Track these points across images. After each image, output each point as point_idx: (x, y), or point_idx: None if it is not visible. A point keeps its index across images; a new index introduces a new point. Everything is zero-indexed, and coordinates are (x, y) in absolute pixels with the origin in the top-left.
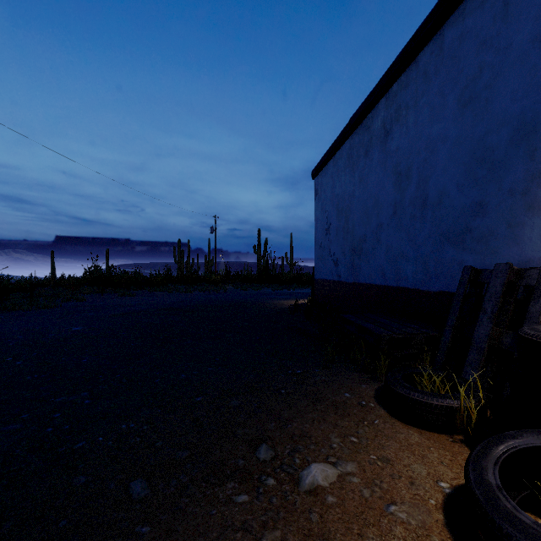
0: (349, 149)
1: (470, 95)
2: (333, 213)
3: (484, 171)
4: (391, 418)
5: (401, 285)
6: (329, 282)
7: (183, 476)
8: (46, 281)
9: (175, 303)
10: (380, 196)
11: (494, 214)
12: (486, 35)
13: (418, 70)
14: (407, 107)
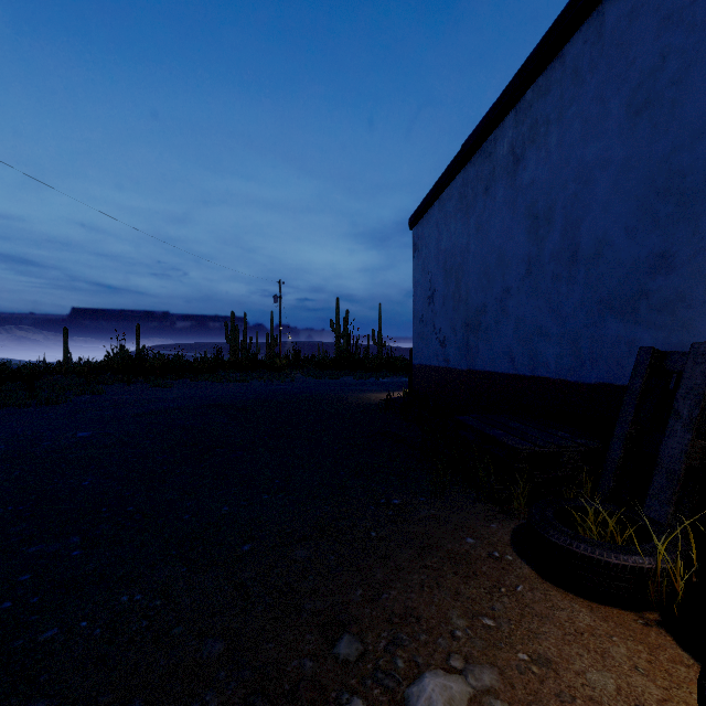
0: (462, 186)
1: (646, 97)
2: (439, 275)
3: (670, 206)
4: (541, 580)
5: (539, 374)
6: (433, 369)
7: (212, 696)
8: (58, 366)
9: (224, 396)
10: (507, 249)
11: (685, 269)
12: (672, 7)
13: (565, 68)
14: (547, 122)
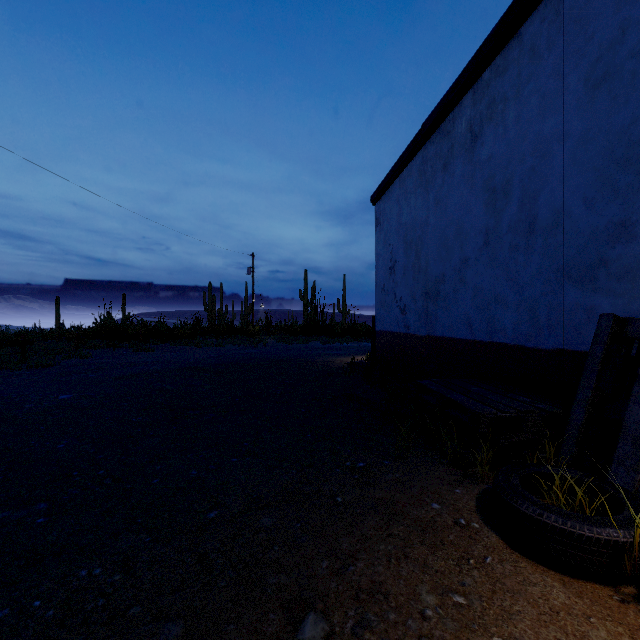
0: (421, 163)
1: (605, 70)
2: (399, 247)
3: (630, 176)
4: (510, 550)
5: (496, 339)
6: (394, 335)
7: None
8: (51, 332)
9: (200, 360)
10: (465, 222)
11: None
12: None
13: (522, 47)
14: (504, 100)
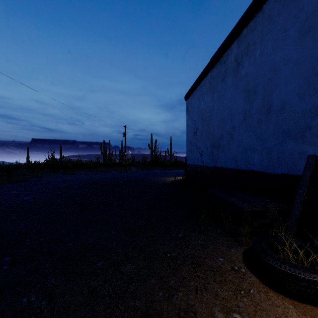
0: (210, 78)
1: (310, 26)
2: (199, 121)
3: None
4: (263, 285)
5: (250, 168)
6: (196, 166)
7: None
8: (25, 165)
9: (98, 179)
10: (233, 108)
11: None
12: None
13: (264, 16)
14: (254, 44)
